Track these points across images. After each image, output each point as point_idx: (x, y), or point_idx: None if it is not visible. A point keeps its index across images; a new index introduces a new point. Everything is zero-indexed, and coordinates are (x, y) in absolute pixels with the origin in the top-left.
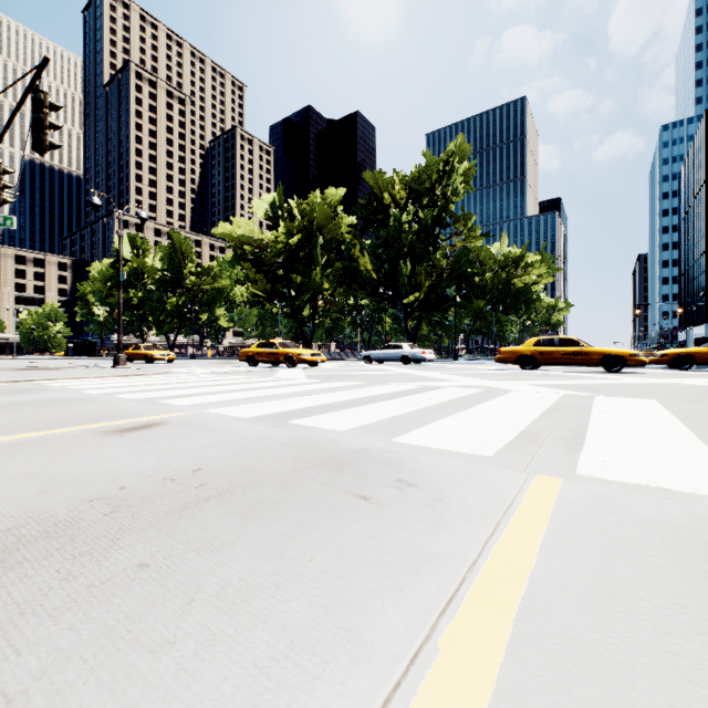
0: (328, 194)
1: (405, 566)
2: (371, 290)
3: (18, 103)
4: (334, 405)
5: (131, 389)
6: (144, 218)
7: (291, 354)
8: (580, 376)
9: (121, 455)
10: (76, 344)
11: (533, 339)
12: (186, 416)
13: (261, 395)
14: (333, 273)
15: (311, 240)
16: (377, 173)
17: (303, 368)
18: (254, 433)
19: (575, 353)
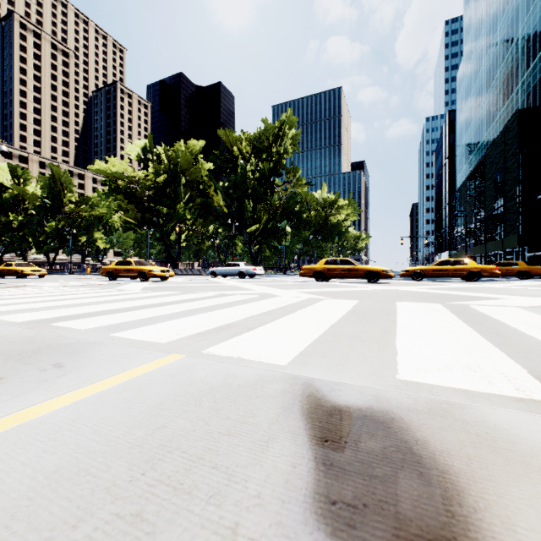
0: (190, 144)
1: None
2: (223, 221)
3: None
4: (120, 310)
5: None
6: (4, 151)
7: (144, 270)
8: (347, 285)
9: None
10: None
11: (324, 259)
12: None
13: (71, 303)
14: (195, 207)
15: (176, 180)
16: (228, 131)
17: (154, 282)
18: (3, 334)
19: (350, 269)
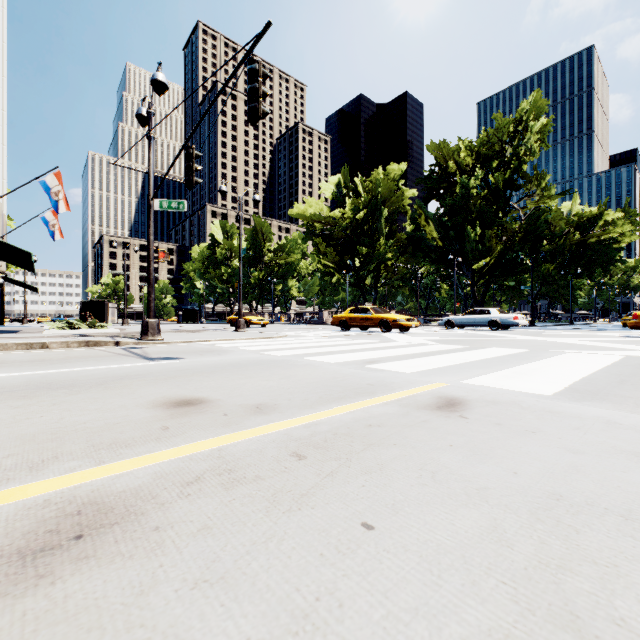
0: (389, 169)
1: None
2: (435, 257)
3: (225, 83)
4: (602, 380)
5: (302, 352)
6: (257, 200)
7: (386, 319)
8: None
9: (576, 459)
10: (184, 312)
11: None
12: (457, 388)
13: (459, 362)
14: (394, 244)
15: (375, 214)
16: (443, 142)
17: (399, 333)
18: None
19: None
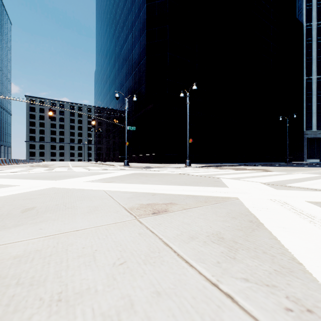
0: None
1: (310, 173)
2: None
3: None
4: None
5: None
6: None
7: None
8: None
9: None
10: None
11: None
12: None
13: None
14: None
15: None
16: None
17: None
18: None
19: None
